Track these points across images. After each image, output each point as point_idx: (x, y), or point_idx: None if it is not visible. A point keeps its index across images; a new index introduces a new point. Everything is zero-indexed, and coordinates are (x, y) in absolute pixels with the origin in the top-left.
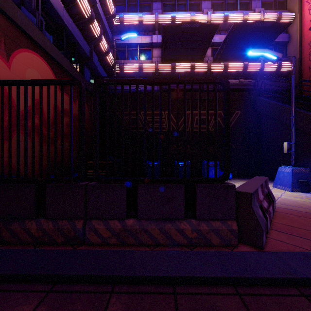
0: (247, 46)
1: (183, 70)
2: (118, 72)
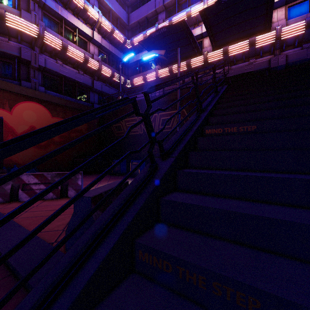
0: (242, 21)
1: (180, 69)
2: (131, 86)
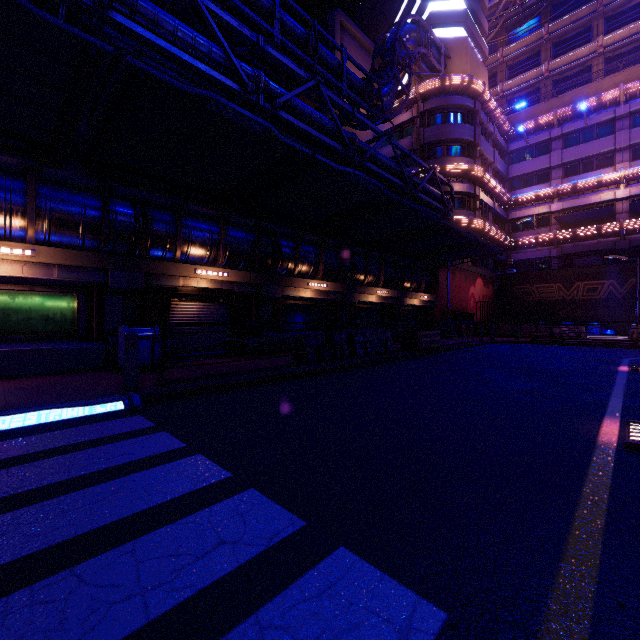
0: None
1: (587, 233)
2: (513, 245)
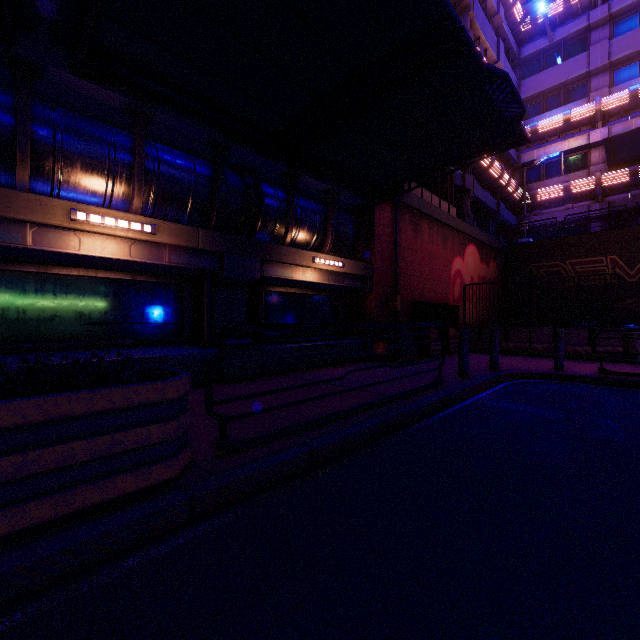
0: None
1: None
2: (528, 202)
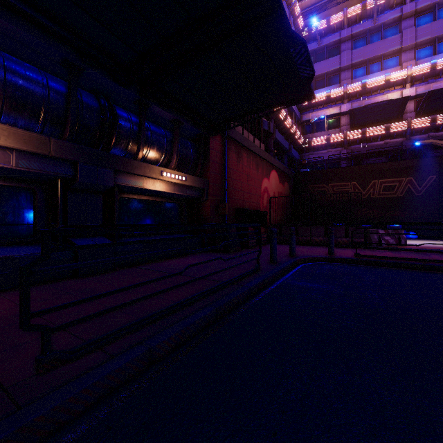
0: None
1: (376, 133)
2: (307, 146)
